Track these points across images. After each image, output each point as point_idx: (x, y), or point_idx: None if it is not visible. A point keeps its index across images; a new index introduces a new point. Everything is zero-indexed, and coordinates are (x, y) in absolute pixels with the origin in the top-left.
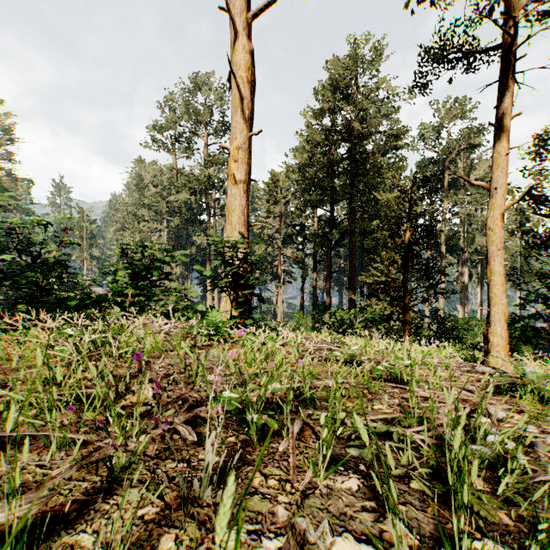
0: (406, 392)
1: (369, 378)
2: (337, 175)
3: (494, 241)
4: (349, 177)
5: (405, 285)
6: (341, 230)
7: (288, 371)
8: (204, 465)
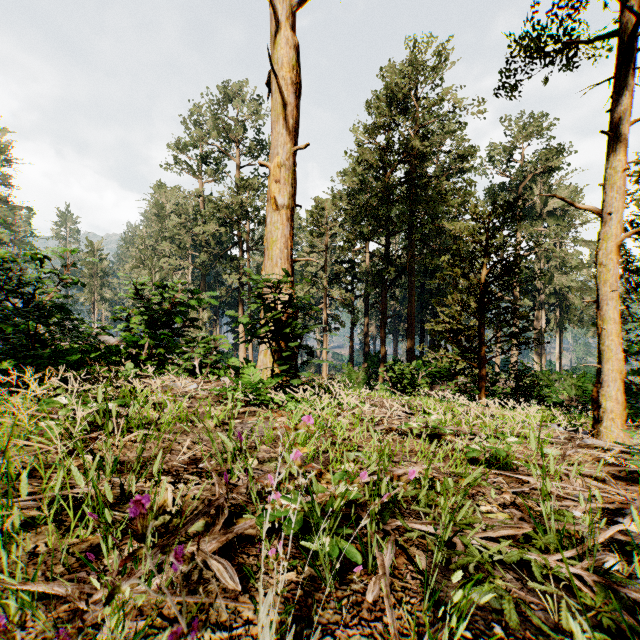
0: (513, 481)
1: (467, 464)
2: (394, 203)
3: (607, 279)
4: (408, 205)
5: (481, 334)
6: (397, 268)
7: (371, 468)
8: (252, 633)
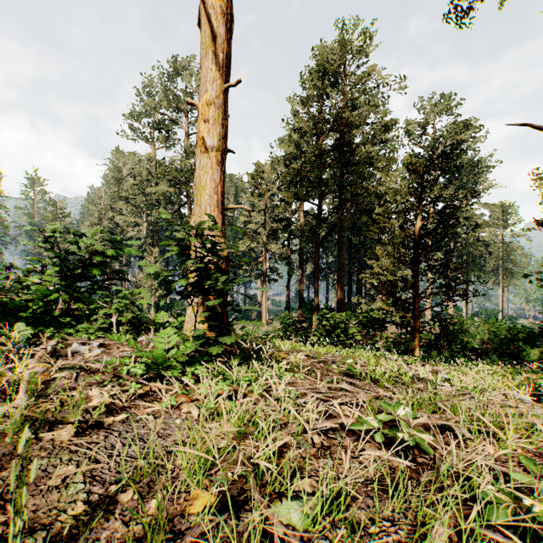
0: None
1: None
2: (326, 165)
3: None
4: (339, 167)
5: (415, 285)
6: (328, 225)
7: None
8: None
